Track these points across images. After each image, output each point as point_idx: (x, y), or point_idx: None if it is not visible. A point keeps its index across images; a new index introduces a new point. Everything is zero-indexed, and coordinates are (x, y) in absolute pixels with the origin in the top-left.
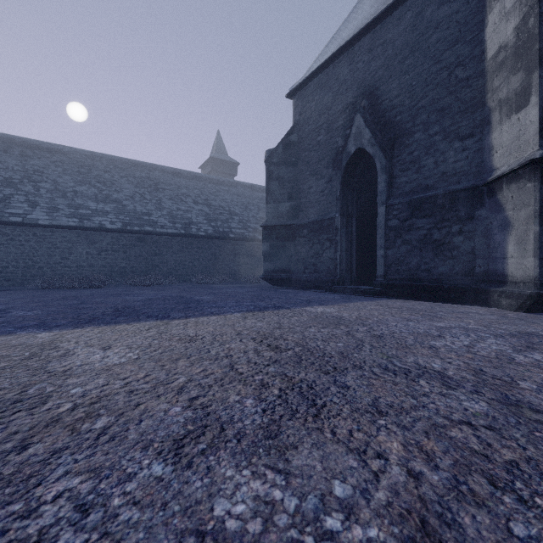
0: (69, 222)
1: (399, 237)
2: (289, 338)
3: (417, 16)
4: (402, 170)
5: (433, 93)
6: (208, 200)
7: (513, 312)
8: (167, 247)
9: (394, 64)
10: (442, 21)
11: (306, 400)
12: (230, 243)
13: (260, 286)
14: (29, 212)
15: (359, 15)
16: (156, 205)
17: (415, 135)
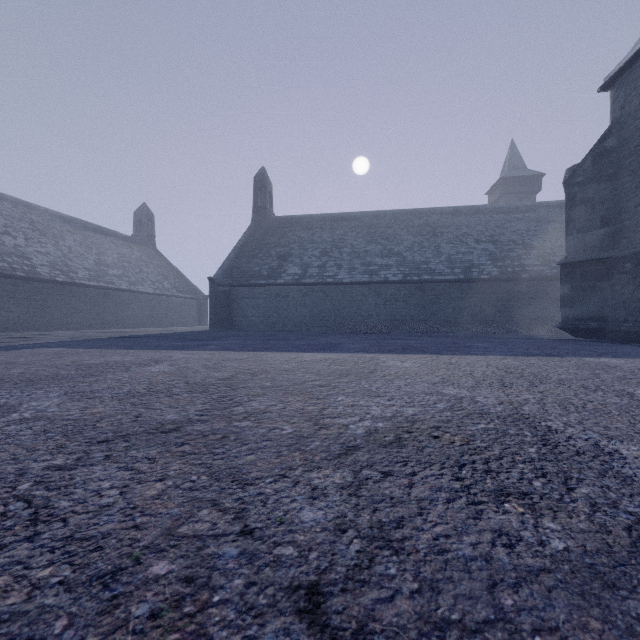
0: (363, 279)
1: None
2: (528, 370)
3: None
4: None
5: None
6: (493, 236)
7: None
8: (445, 294)
9: None
10: None
11: (502, 385)
12: (522, 284)
13: (558, 338)
14: (337, 274)
15: None
16: (434, 252)
17: None
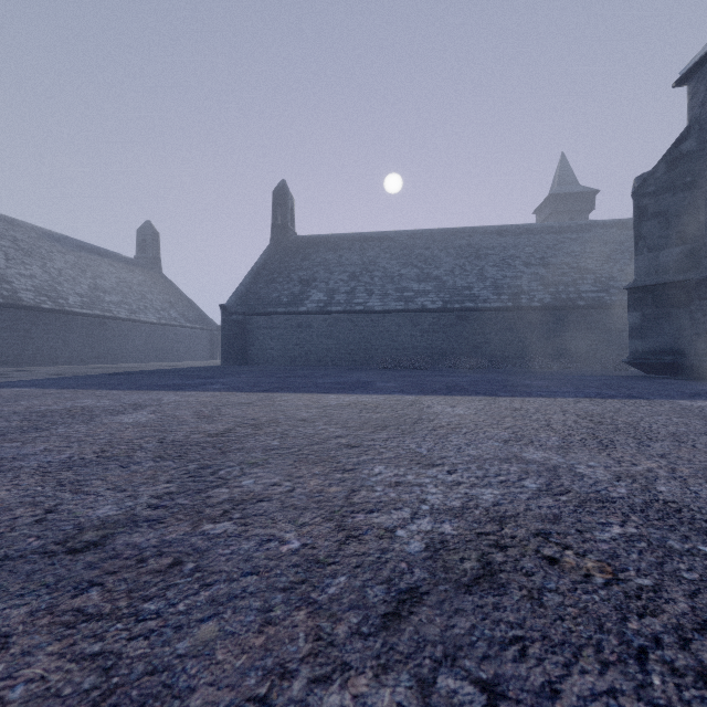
0: (397, 306)
1: None
2: (619, 419)
3: None
4: None
5: None
6: (544, 258)
7: None
8: (490, 324)
9: None
10: None
11: (600, 444)
12: (578, 313)
13: (624, 374)
14: (367, 300)
15: None
16: (477, 276)
17: None
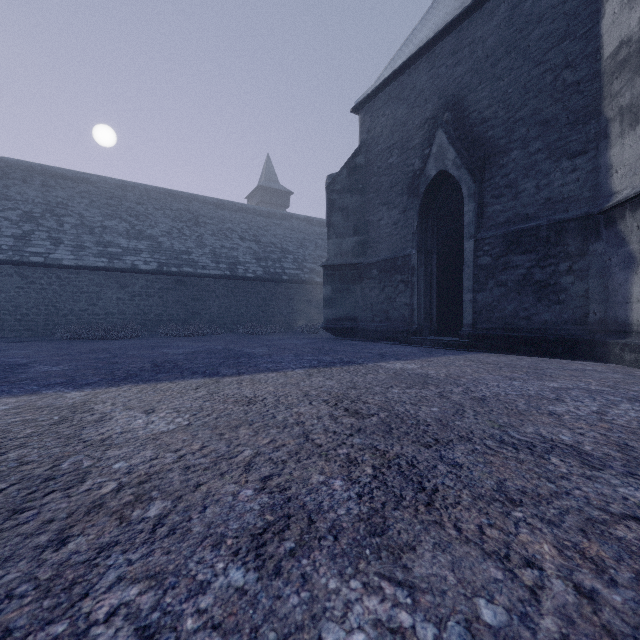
0: (98, 262)
1: (491, 278)
2: (370, 401)
3: (514, 9)
4: (495, 196)
5: (535, 102)
6: (257, 236)
7: None
8: (210, 291)
9: (484, 68)
10: (545, 14)
11: (411, 483)
12: (283, 286)
13: (319, 337)
14: (51, 251)
15: (440, 11)
16: (197, 242)
17: (511, 153)
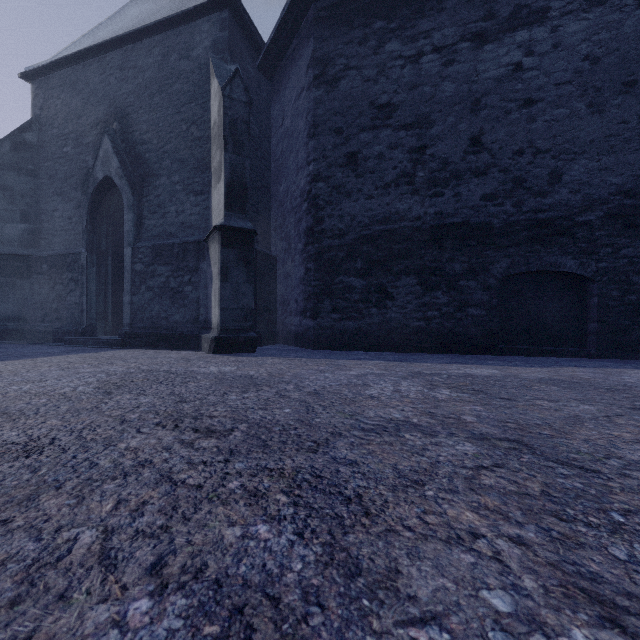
0: None
1: (144, 283)
2: None
3: (164, 57)
4: (151, 212)
5: (176, 142)
6: None
7: (205, 354)
8: None
9: (144, 96)
10: (183, 74)
11: None
12: None
13: None
14: None
15: (121, 21)
16: None
17: (161, 178)
